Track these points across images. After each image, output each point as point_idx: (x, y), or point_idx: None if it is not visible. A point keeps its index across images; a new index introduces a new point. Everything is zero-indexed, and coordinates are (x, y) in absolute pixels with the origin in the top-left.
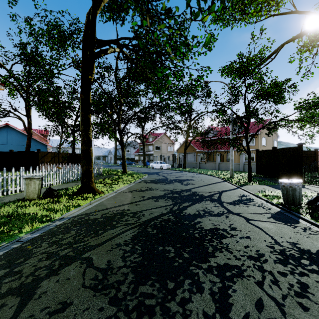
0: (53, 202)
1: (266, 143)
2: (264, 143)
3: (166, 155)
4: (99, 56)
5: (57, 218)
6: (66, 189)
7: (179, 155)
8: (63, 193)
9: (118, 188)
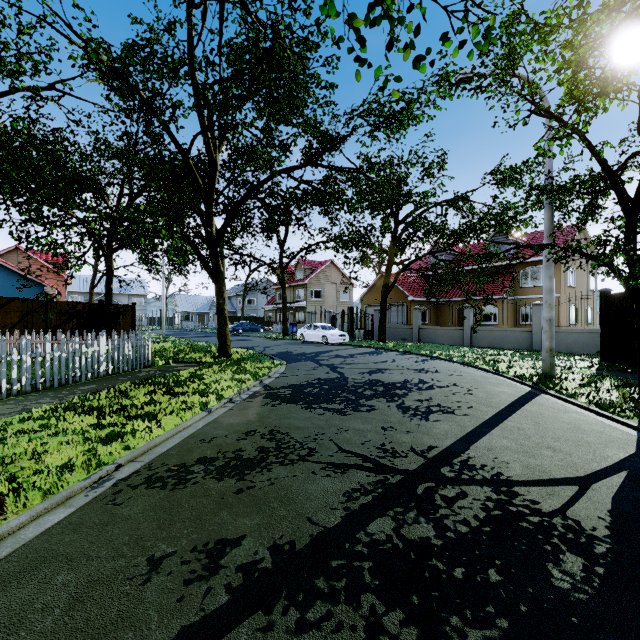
0: None
1: (576, 281)
2: (571, 280)
3: (336, 310)
4: None
5: None
6: None
7: (365, 310)
8: None
9: (145, 442)
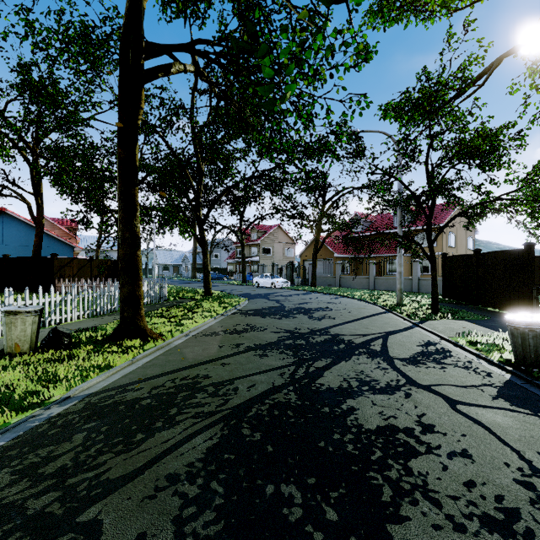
0: (58, 358)
1: (456, 243)
2: (452, 242)
3: (282, 263)
4: (154, 77)
5: (56, 398)
6: (92, 330)
7: (303, 264)
8: (84, 338)
9: (193, 327)
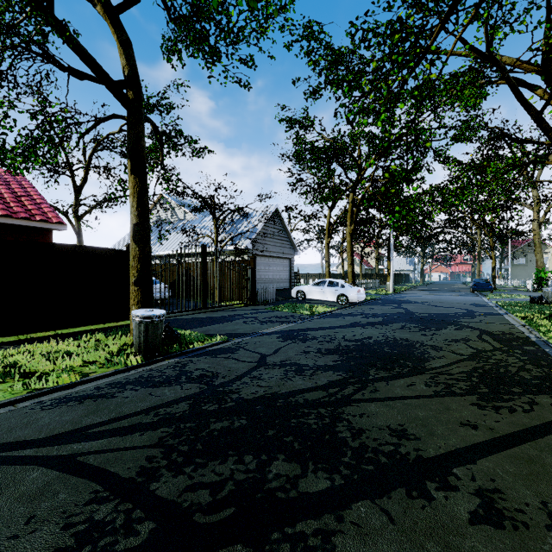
0: None
1: None
2: None
3: None
4: None
5: None
6: None
7: None
8: None
9: None
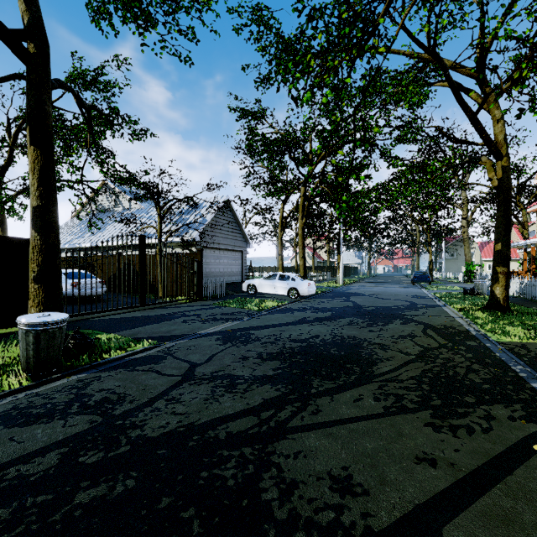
0: None
1: None
2: None
3: None
4: None
5: None
6: None
7: None
8: None
9: None
